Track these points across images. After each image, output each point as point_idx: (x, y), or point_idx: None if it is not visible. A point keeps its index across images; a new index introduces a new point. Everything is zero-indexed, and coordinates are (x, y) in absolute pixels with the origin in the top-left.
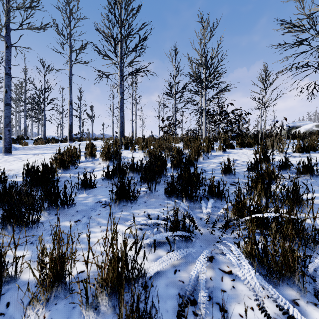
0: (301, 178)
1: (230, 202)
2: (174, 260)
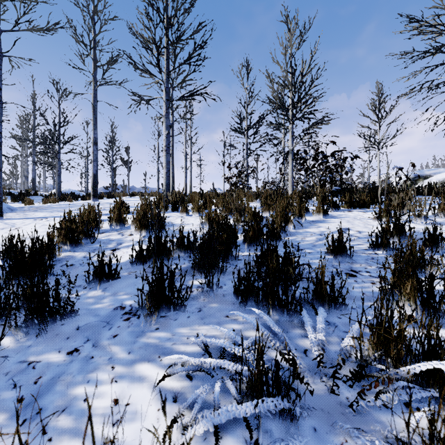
0: None
1: (369, 327)
2: None
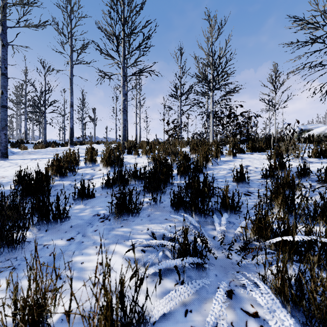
0: (323, 187)
1: (250, 219)
2: (185, 297)
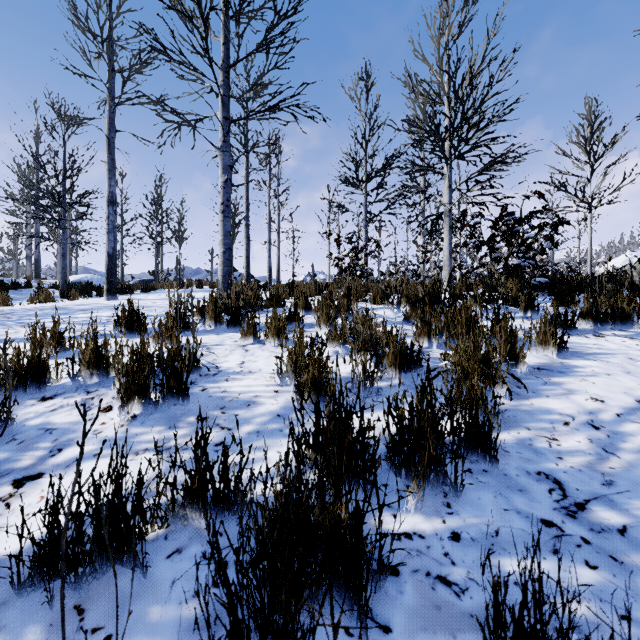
0: None
1: None
2: None
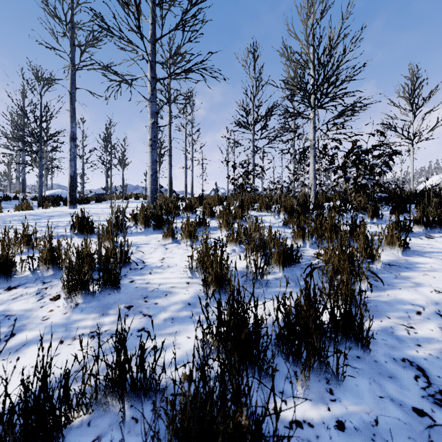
0: None
1: None
2: None
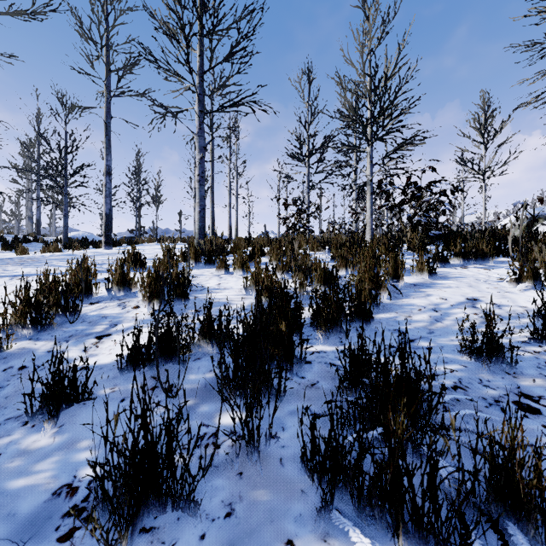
0: None
1: None
2: None
